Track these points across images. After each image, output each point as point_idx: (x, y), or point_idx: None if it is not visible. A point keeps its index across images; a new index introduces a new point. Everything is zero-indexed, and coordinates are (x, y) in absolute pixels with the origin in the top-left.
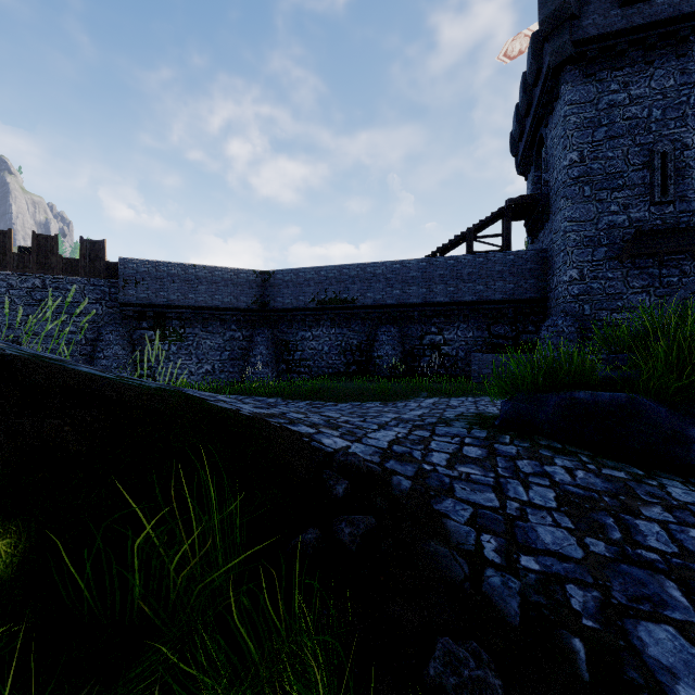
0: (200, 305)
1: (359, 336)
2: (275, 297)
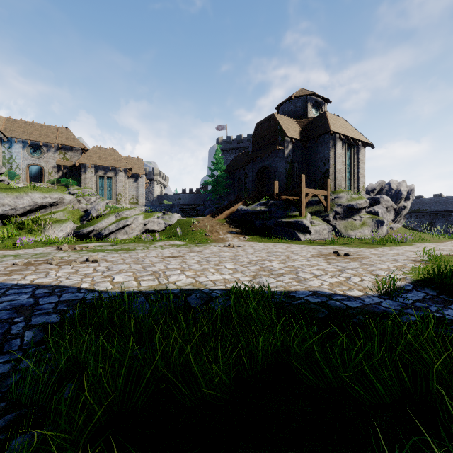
0: None
1: (428, 221)
2: None
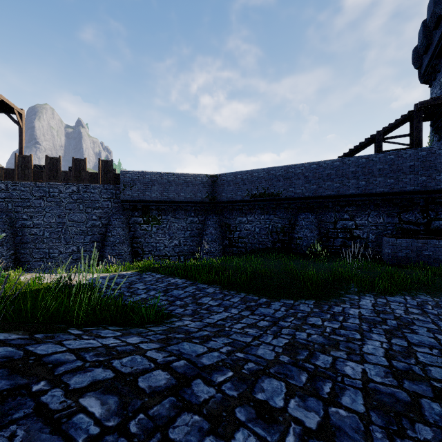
0: (170, 200)
1: (283, 221)
2: (220, 192)
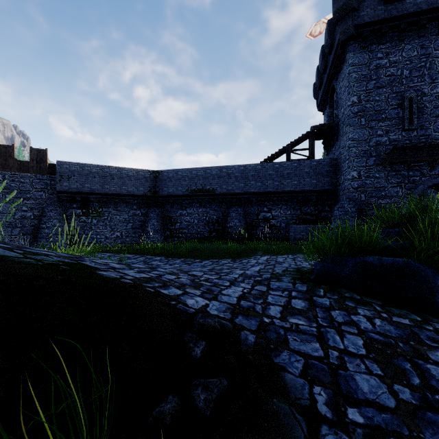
0: (112, 193)
1: (218, 213)
2: (162, 187)
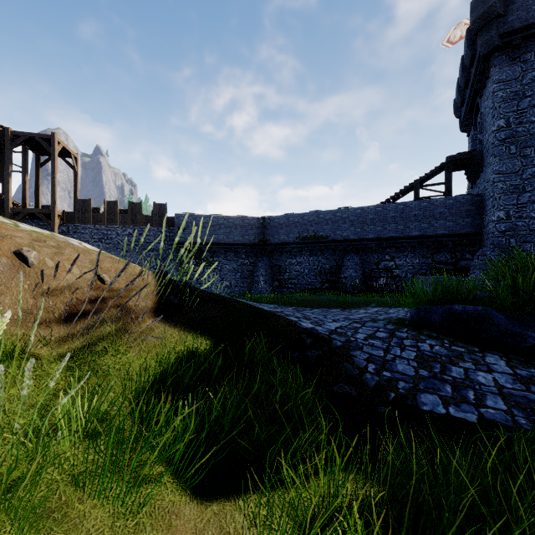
0: (222, 242)
1: (331, 262)
2: (271, 235)
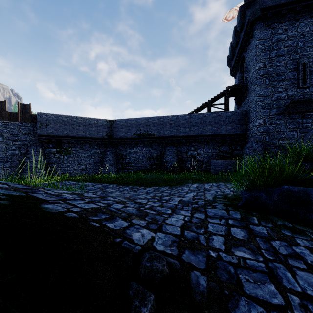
0: (79, 136)
1: (157, 151)
2: (116, 132)
